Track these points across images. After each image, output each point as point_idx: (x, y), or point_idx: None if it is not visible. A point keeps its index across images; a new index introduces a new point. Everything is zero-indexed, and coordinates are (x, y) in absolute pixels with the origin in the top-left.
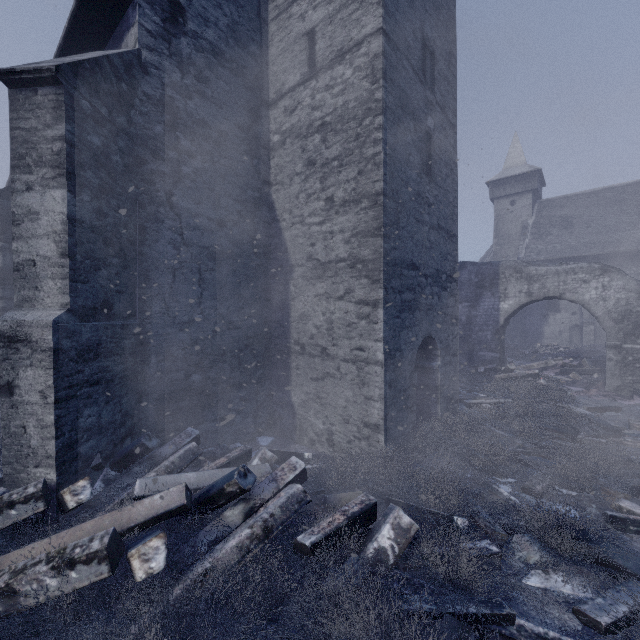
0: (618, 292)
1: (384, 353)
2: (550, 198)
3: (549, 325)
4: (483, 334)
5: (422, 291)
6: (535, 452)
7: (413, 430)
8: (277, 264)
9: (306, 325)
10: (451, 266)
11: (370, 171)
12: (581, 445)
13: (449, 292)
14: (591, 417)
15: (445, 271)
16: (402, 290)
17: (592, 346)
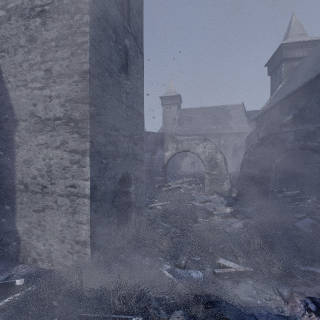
0: (209, 149)
1: (90, 189)
2: (184, 108)
3: (183, 162)
4: (157, 168)
5: (121, 145)
6: (181, 235)
7: (115, 235)
8: (3, 118)
9: (29, 168)
10: (140, 132)
11: (80, 54)
12: (200, 226)
13: (139, 146)
14: (202, 207)
15: (137, 134)
16: (106, 144)
17: (198, 171)
